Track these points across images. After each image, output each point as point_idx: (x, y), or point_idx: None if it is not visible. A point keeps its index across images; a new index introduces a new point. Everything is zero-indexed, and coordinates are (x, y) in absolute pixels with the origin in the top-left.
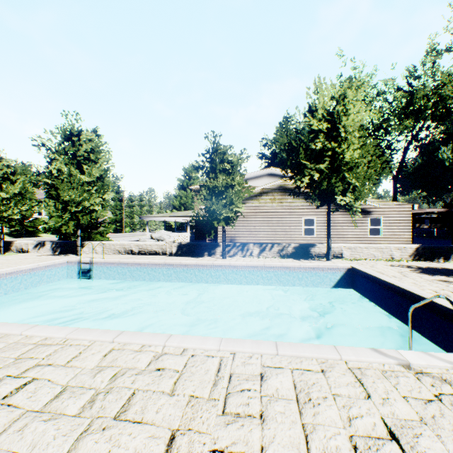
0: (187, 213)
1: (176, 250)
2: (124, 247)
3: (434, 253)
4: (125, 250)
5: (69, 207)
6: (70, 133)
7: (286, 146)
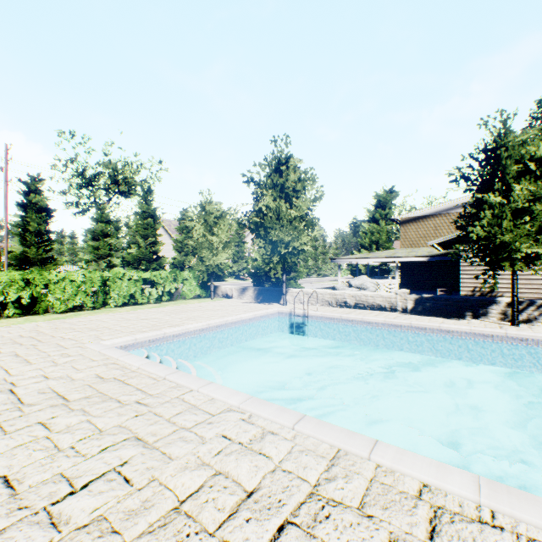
0: (393, 253)
1: (412, 305)
2: (335, 297)
3: None
4: (336, 301)
5: (278, 248)
6: (277, 162)
7: None
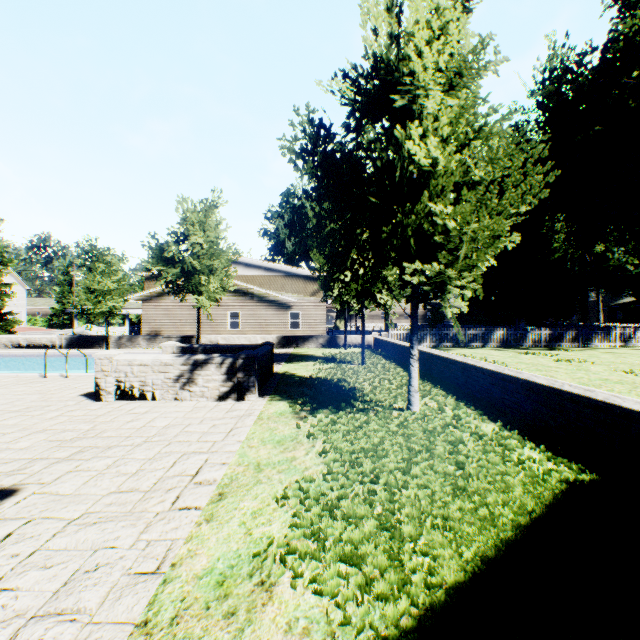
0: (130, 304)
1: (67, 343)
2: (12, 341)
3: (290, 341)
4: (13, 343)
5: None
6: None
7: (285, 223)
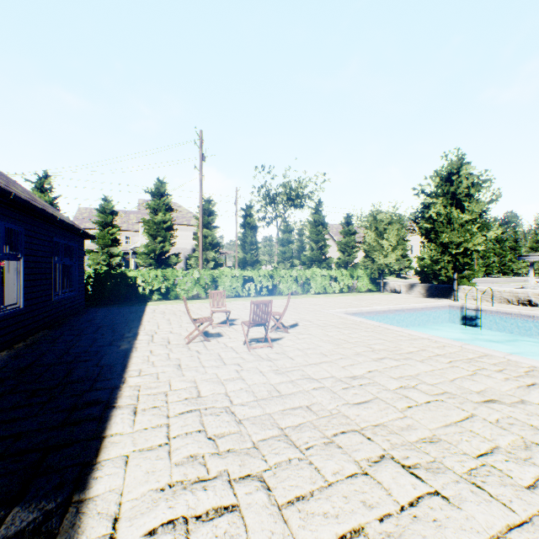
0: None
1: None
2: (516, 295)
3: None
4: (517, 299)
5: (448, 249)
6: (447, 173)
7: None
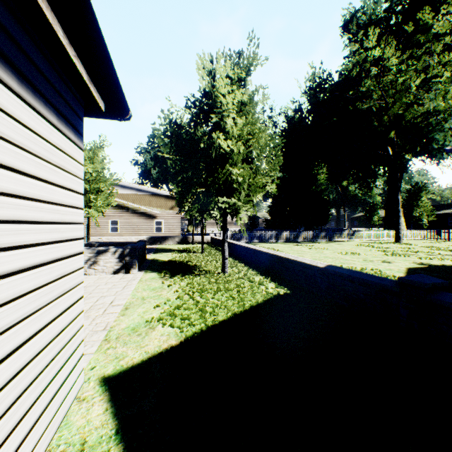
0: None
1: None
2: None
3: (156, 240)
4: None
5: None
6: None
7: (151, 157)
